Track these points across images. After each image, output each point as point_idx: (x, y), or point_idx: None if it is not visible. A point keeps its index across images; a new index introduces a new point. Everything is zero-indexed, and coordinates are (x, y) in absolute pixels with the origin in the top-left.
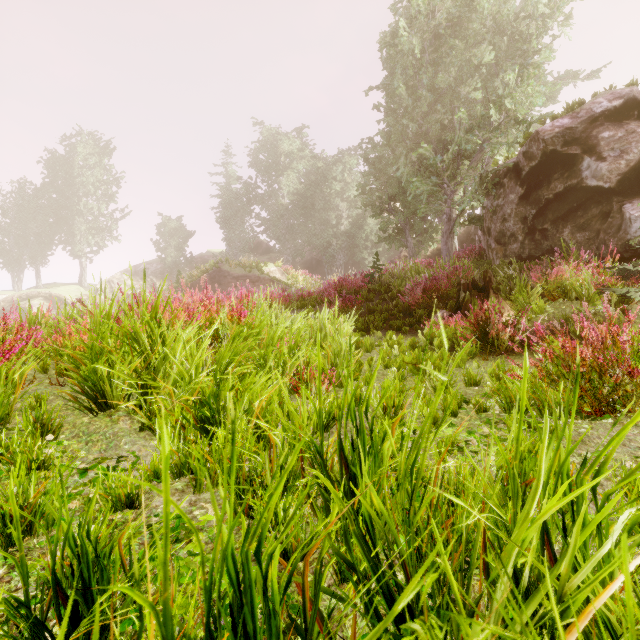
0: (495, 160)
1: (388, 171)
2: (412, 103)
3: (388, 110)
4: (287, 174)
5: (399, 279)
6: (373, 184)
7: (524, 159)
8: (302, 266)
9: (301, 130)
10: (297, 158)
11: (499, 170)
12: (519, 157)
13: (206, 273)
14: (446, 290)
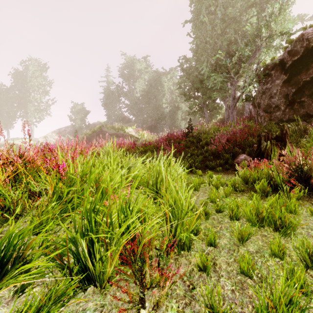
0: (264, 61)
1: (194, 74)
2: (211, 29)
3: (196, 34)
4: (139, 81)
5: (206, 134)
6: (186, 82)
7: (288, 56)
8: (146, 129)
9: (146, 58)
10: (144, 72)
11: (268, 66)
12: (284, 55)
13: (94, 132)
14: (243, 140)
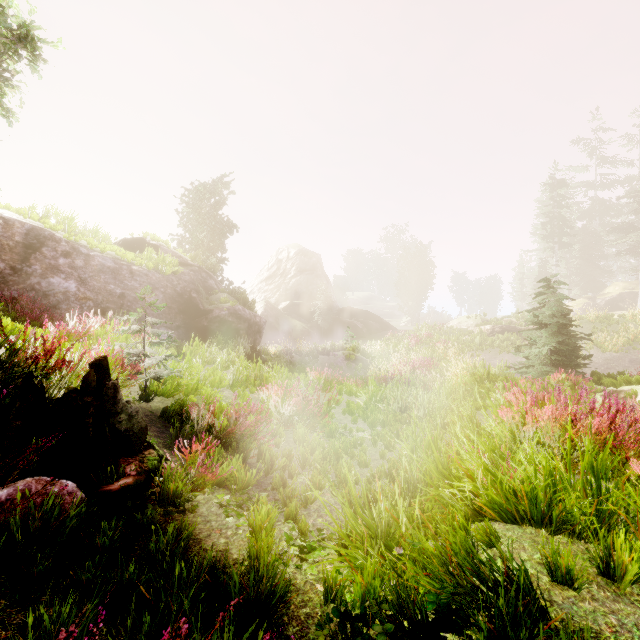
0: None
1: None
2: None
3: None
4: None
5: None
6: None
7: None
8: None
9: None
10: None
11: None
12: None
13: None
14: None
